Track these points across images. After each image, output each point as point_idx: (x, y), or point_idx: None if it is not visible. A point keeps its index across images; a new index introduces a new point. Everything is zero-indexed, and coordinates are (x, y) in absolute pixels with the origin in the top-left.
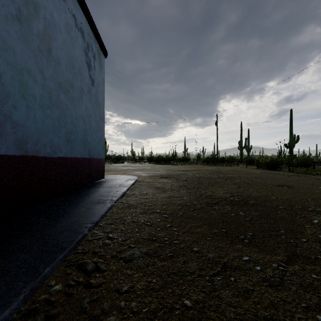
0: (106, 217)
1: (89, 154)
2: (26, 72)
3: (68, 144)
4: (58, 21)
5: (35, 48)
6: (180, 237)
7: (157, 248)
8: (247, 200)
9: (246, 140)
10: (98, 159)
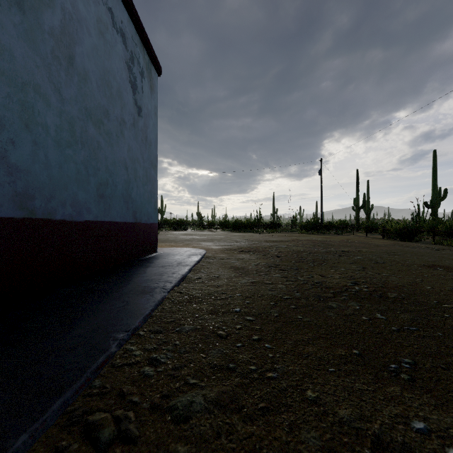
0: (151, 320)
1: (133, 216)
2: (32, 89)
3: (102, 202)
4: (85, 16)
5: (48, 53)
6: (279, 365)
7: (236, 389)
8: (383, 291)
9: (364, 197)
10: (148, 224)
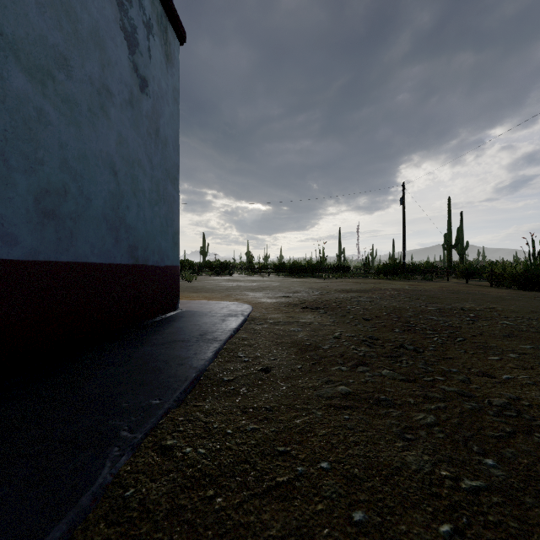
0: None
1: (130, 254)
2: None
3: (50, 225)
4: None
5: None
6: None
7: None
8: None
9: (458, 232)
10: (161, 267)
